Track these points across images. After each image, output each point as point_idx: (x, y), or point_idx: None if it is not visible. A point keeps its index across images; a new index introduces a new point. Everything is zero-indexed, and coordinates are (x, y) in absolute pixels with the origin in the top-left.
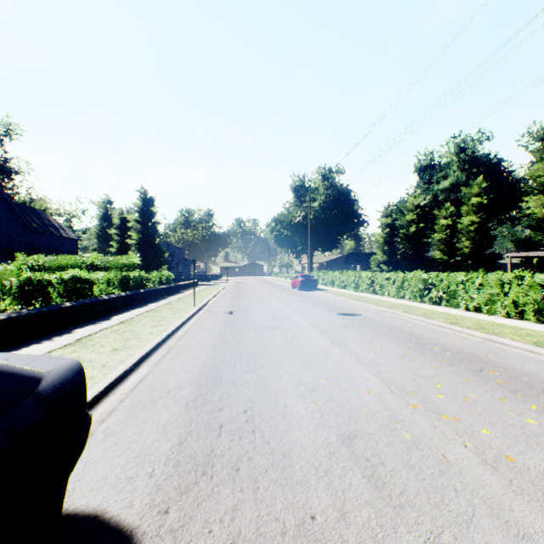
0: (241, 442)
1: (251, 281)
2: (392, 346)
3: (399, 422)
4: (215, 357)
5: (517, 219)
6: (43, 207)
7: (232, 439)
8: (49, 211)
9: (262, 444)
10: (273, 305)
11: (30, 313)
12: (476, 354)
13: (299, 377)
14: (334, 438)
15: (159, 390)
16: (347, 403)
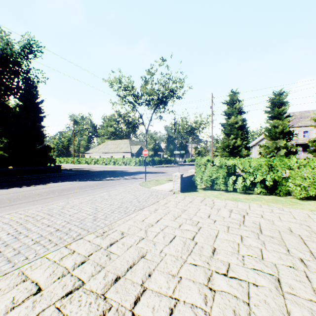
0: None
1: None
2: None
3: None
4: None
5: None
6: None
7: None
8: None
9: None
10: None
11: None
12: None
13: None
14: None
15: None
16: None
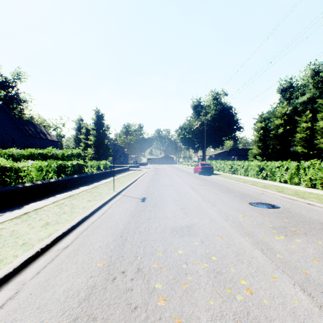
0: None
1: (165, 167)
2: None
3: None
4: None
5: None
6: (39, 122)
7: None
8: (42, 124)
9: None
10: (182, 190)
11: None
12: None
13: None
14: None
15: None
16: None
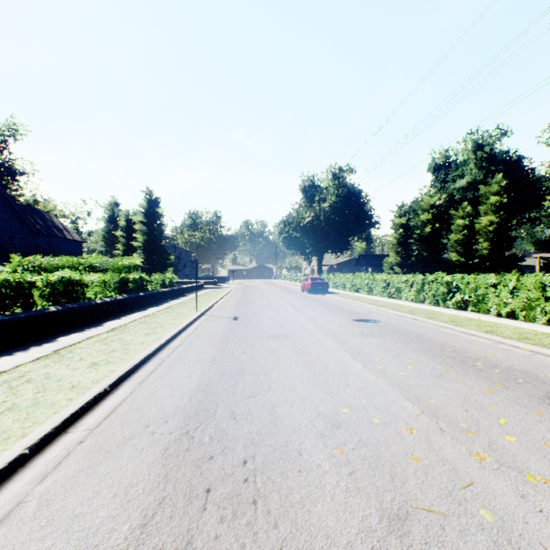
0: (235, 524)
1: (259, 284)
2: (424, 361)
3: (466, 487)
4: (212, 374)
5: (537, 219)
6: (48, 209)
7: (222, 518)
8: (54, 212)
9: (266, 528)
10: (281, 310)
11: (2, 319)
12: (532, 373)
13: (316, 406)
14: (375, 518)
15: (134, 424)
16: (384, 449)
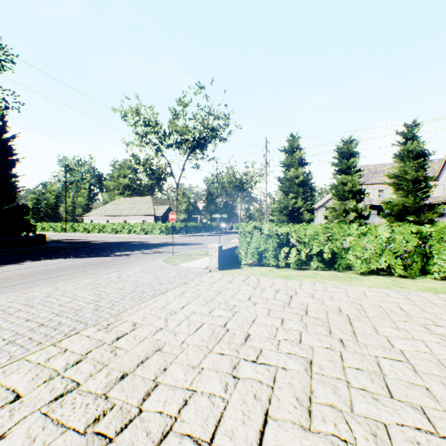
0: None
1: None
2: None
3: None
4: None
5: None
6: None
7: None
8: None
9: None
10: None
11: None
12: None
13: None
14: None
15: None
16: None
